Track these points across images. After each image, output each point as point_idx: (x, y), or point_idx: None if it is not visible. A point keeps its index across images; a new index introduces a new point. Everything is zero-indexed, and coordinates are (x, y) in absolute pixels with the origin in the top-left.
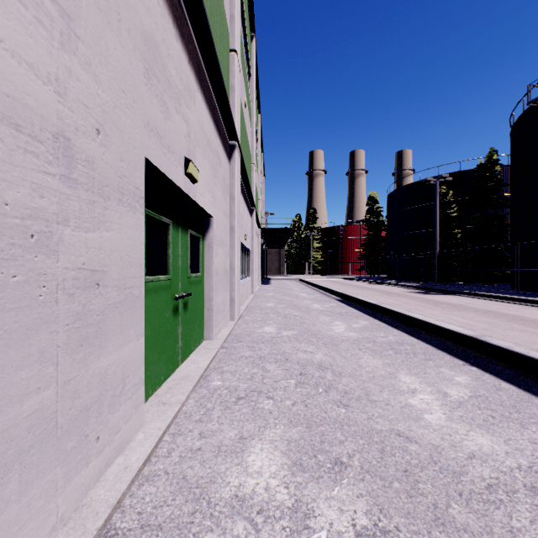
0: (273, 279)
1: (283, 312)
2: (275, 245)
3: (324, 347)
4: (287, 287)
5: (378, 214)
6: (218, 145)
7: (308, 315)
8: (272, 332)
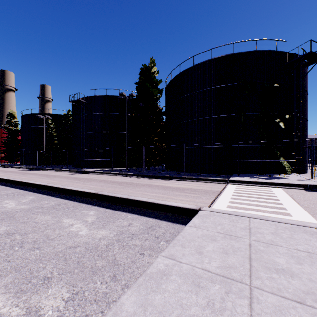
0: None
1: None
2: None
3: None
4: None
5: (16, 125)
6: None
7: None
8: None
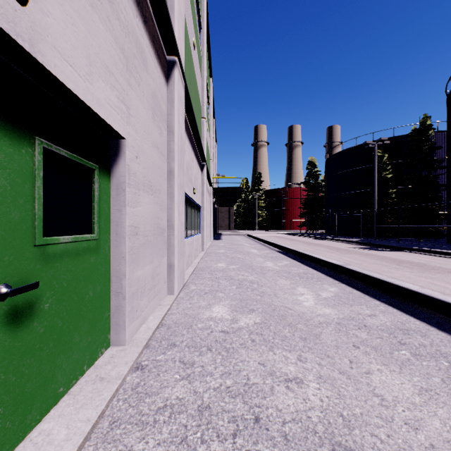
0: (224, 234)
1: (237, 276)
2: (225, 203)
3: (308, 350)
4: (237, 242)
5: (317, 177)
6: (141, 35)
7: (264, 279)
8: (224, 318)
